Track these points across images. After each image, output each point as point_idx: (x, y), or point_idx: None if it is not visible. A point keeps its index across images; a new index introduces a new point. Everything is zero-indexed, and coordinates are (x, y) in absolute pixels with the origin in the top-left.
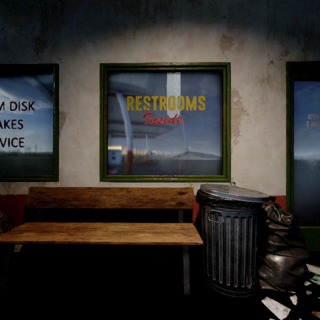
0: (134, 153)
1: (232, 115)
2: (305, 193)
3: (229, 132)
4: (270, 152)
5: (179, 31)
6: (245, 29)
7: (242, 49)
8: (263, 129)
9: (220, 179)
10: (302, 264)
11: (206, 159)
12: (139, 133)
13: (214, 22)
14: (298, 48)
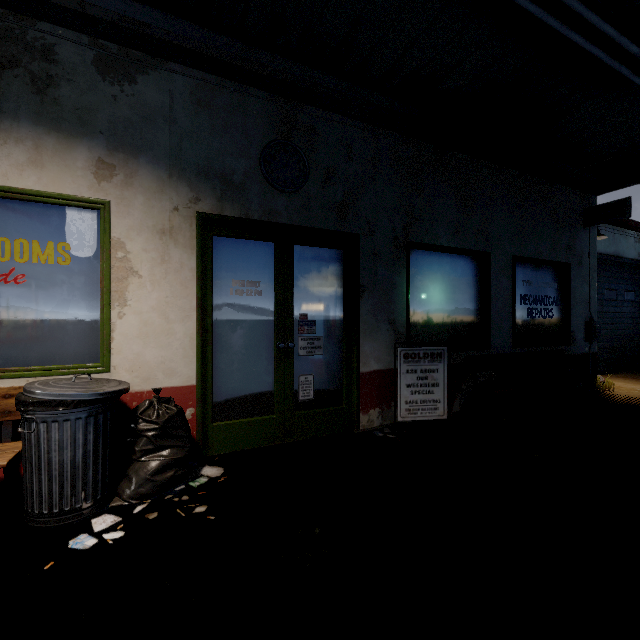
0: None
1: (115, 277)
2: (228, 380)
3: (109, 301)
4: (174, 328)
5: (16, 136)
6: (137, 157)
7: (131, 184)
8: (165, 297)
9: (93, 370)
10: (178, 466)
11: (72, 340)
12: None
13: (83, 136)
14: (213, 197)
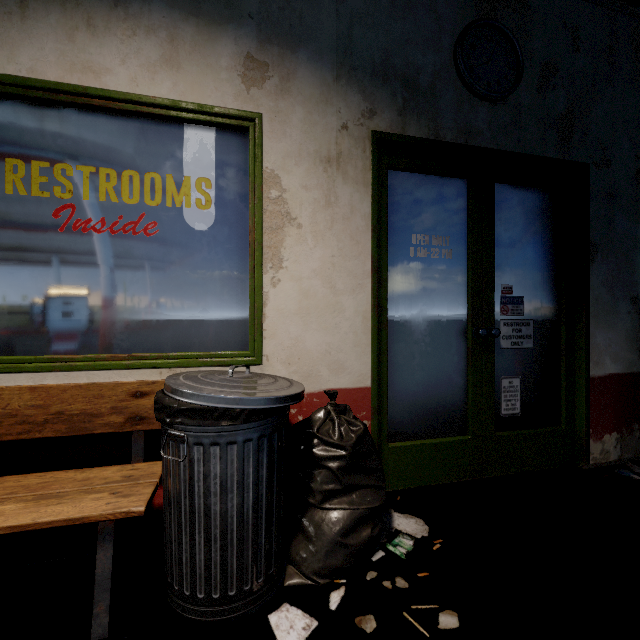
0: (28, 301)
1: (267, 225)
2: (407, 381)
3: (260, 261)
4: (342, 303)
5: (147, 23)
6: (295, 51)
7: (288, 90)
8: (330, 257)
9: (241, 360)
10: (372, 519)
11: (213, 317)
12: (41, 253)
13: (228, 21)
14: (392, 109)
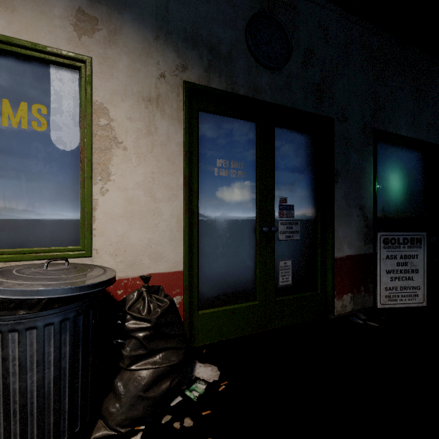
0: None
1: (97, 146)
2: (213, 265)
3: (90, 174)
4: (160, 208)
5: None
6: (121, 12)
7: (115, 42)
8: (150, 173)
9: (72, 253)
10: (173, 373)
11: (49, 219)
12: None
13: None
14: (199, 66)
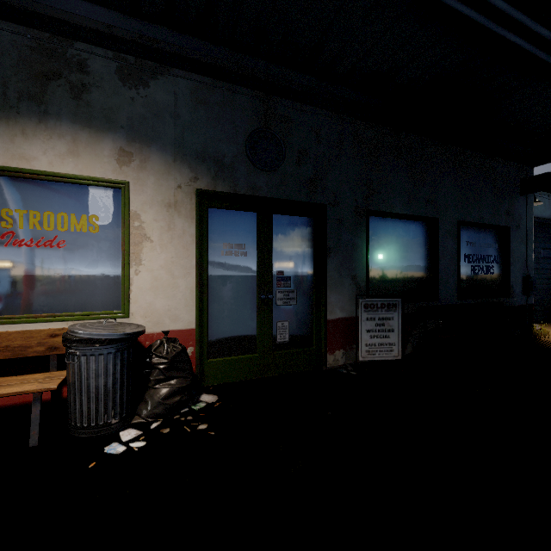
0: None
1: (132, 241)
2: (220, 324)
3: (128, 261)
4: (178, 283)
5: (59, 132)
6: (149, 146)
7: (145, 167)
8: (170, 258)
9: (116, 315)
10: (183, 393)
11: (100, 292)
12: None
13: (109, 130)
14: (208, 176)
